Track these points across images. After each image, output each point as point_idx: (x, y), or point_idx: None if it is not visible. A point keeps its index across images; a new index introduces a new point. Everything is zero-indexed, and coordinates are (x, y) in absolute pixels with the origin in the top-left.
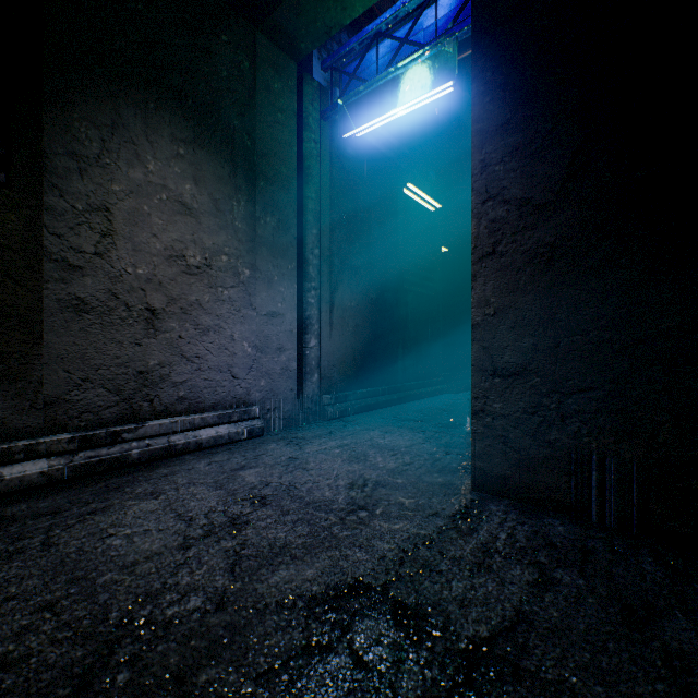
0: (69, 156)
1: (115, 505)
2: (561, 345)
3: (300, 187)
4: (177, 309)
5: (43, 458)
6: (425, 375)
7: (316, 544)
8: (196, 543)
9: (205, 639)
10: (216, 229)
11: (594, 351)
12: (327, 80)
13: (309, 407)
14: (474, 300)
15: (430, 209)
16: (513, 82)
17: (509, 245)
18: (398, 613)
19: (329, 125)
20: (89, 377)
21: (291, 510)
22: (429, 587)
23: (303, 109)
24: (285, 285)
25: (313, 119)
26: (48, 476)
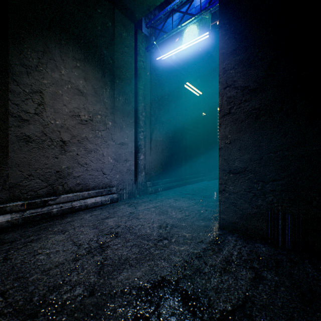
0: (22, 65)
1: (42, 237)
2: (263, 158)
3: (136, 83)
4: (76, 141)
5: (8, 214)
6: (195, 172)
7: (142, 258)
8: (82, 258)
9: (82, 312)
10: (95, 102)
11: (280, 161)
12: (149, 32)
13: (140, 188)
14: (220, 136)
15: (197, 95)
16: (239, 29)
17: (237, 109)
18: (184, 296)
19: (150, 54)
20: (32, 174)
21: (130, 240)
22: (199, 281)
23: (137, 46)
24: (128, 129)
25: (142, 51)
26: (11, 222)
